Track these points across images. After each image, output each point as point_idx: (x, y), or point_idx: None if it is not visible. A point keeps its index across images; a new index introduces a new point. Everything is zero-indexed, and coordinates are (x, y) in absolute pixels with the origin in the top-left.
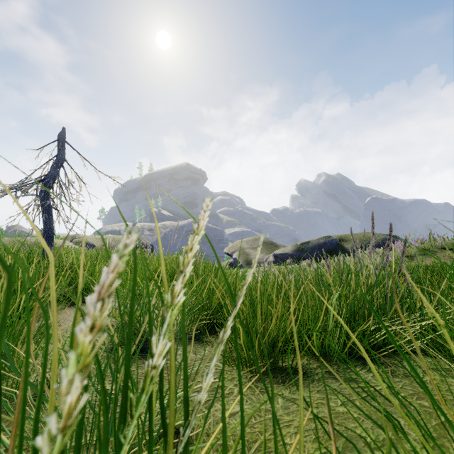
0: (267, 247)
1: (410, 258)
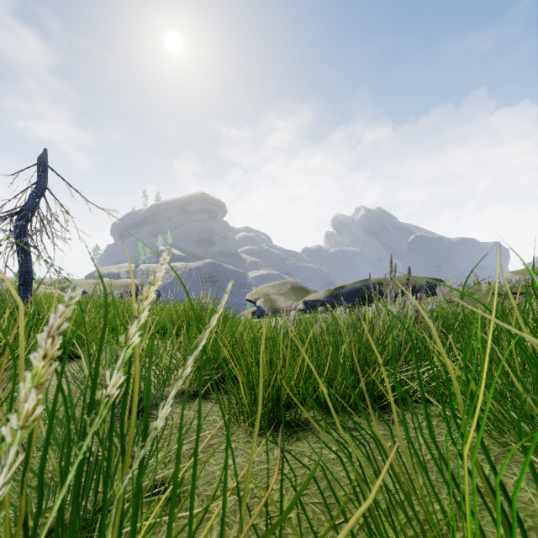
0: (297, 292)
1: (453, 304)
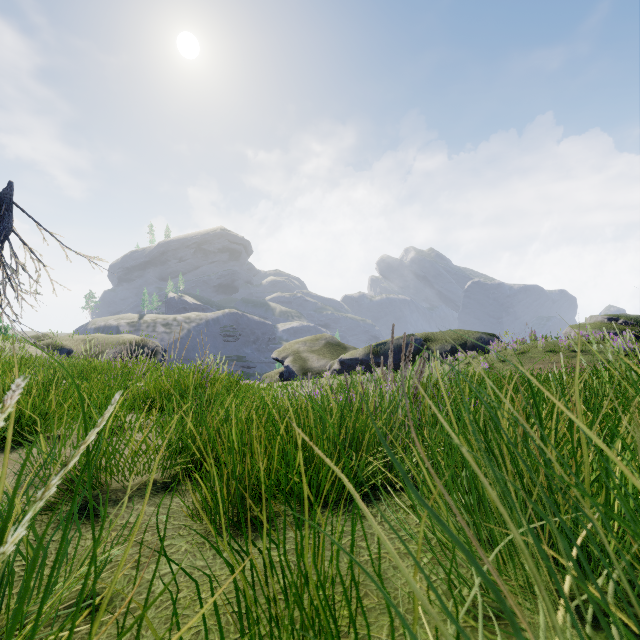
0: (332, 349)
1: (506, 363)
